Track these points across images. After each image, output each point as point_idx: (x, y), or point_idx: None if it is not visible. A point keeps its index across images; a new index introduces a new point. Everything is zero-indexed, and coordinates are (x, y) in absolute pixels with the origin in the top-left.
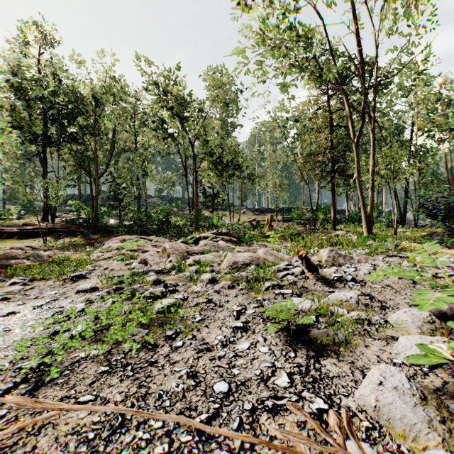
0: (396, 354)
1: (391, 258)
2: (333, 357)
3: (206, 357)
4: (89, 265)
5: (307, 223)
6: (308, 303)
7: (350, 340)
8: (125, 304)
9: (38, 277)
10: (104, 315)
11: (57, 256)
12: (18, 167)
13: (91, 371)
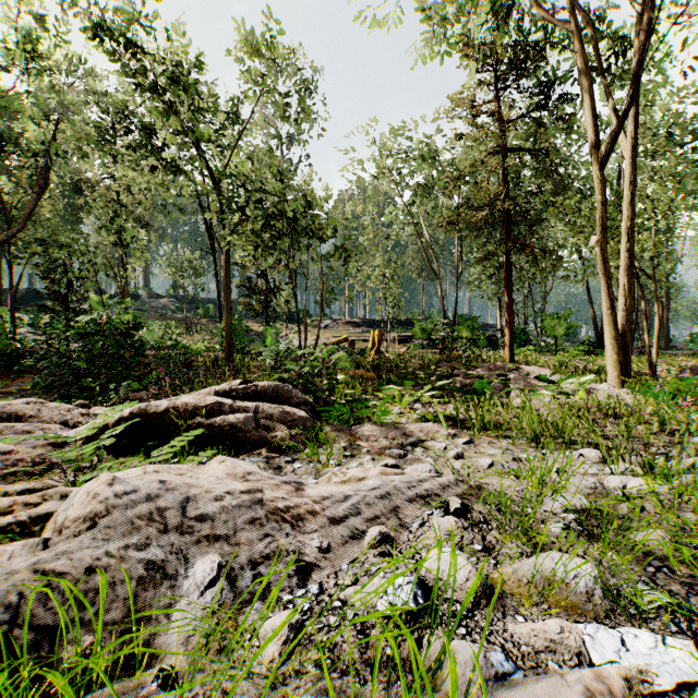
0: None
1: None
2: None
3: None
4: None
5: (445, 347)
6: None
7: None
8: None
9: None
10: None
11: None
12: None
13: None
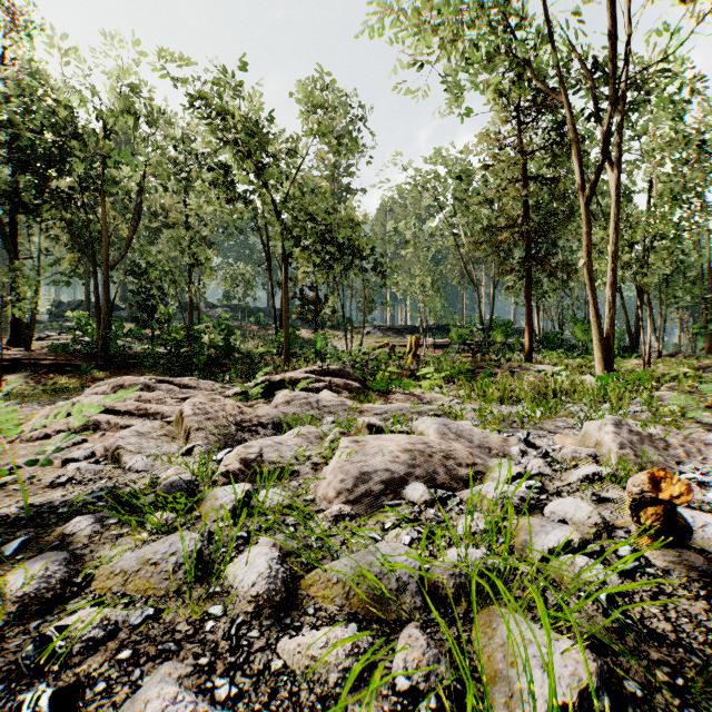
0: None
1: None
2: None
3: None
4: None
5: (478, 351)
6: None
7: None
8: None
9: None
10: None
11: None
12: None
13: None
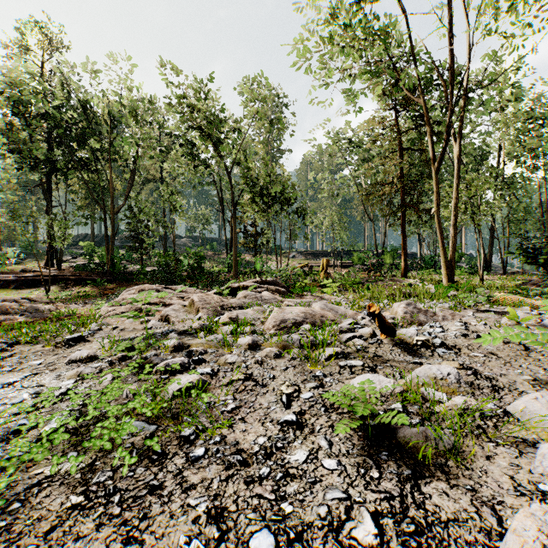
0: (542, 475)
1: (483, 314)
2: (441, 479)
3: (239, 478)
4: (94, 323)
5: (371, 270)
6: (389, 383)
7: (460, 445)
8: (128, 384)
9: (23, 339)
10: (94, 402)
11: (59, 310)
12: (18, 201)
13: (55, 504)
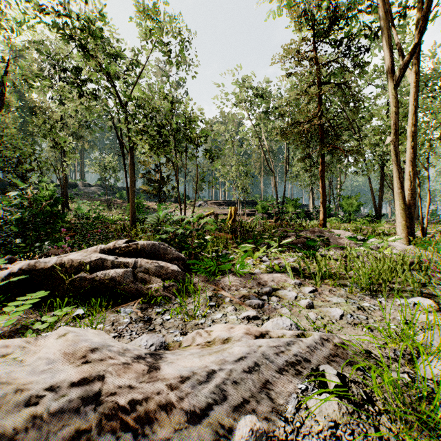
0: None
1: None
2: None
3: None
4: None
5: (278, 218)
6: None
7: None
8: None
9: None
10: None
11: None
12: None
13: None
